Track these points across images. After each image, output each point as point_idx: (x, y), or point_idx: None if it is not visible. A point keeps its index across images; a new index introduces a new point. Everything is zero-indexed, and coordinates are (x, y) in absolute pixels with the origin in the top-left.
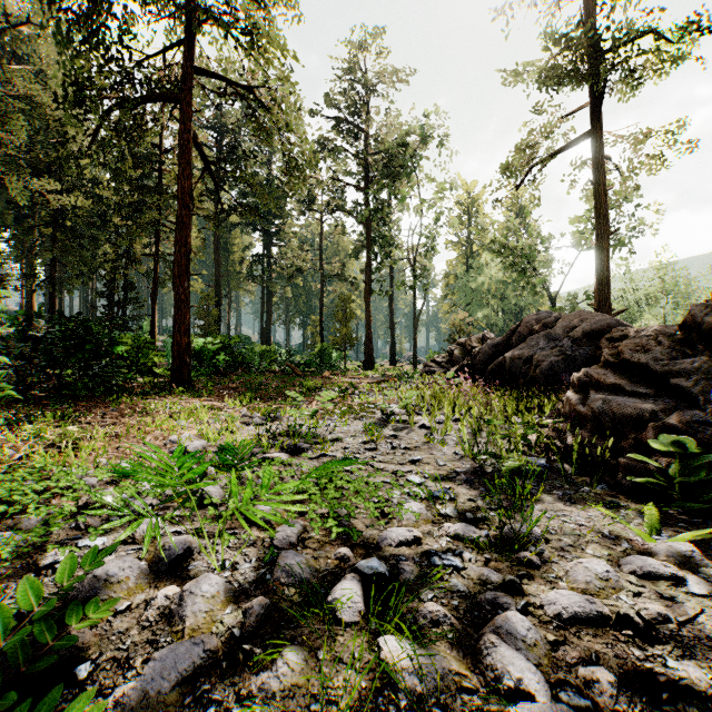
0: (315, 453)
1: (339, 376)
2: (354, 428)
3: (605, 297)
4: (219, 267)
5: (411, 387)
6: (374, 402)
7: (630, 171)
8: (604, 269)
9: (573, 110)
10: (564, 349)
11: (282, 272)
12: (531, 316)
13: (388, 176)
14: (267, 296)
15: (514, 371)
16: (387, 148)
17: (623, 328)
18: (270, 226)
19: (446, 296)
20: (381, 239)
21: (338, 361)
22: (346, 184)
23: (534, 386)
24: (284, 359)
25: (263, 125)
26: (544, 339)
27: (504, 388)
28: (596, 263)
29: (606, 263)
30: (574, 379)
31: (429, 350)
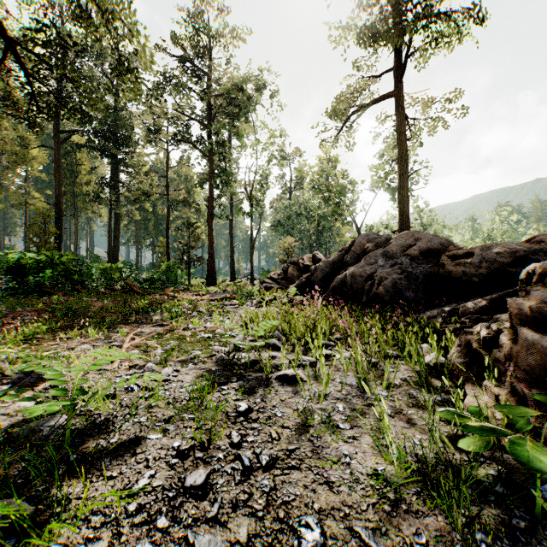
0: (28, 546)
1: (180, 293)
2: (175, 393)
3: (405, 226)
4: (60, 185)
5: (252, 304)
6: (213, 328)
7: (417, 131)
8: (405, 203)
9: (380, 74)
10: (404, 267)
11: (129, 196)
12: (362, 236)
13: (229, 113)
14: (115, 217)
15: (356, 288)
16: (228, 86)
17: (460, 246)
18: (117, 152)
19: (275, 225)
20: (222, 172)
21: (184, 277)
22: (190, 117)
23: (378, 303)
24: (125, 277)
25: (86, 12)
26: (382, 257)
27: (352, 307)
28: (399, 198)
29: (406, 198)
30: (520, 309)
31: (263, 269)
